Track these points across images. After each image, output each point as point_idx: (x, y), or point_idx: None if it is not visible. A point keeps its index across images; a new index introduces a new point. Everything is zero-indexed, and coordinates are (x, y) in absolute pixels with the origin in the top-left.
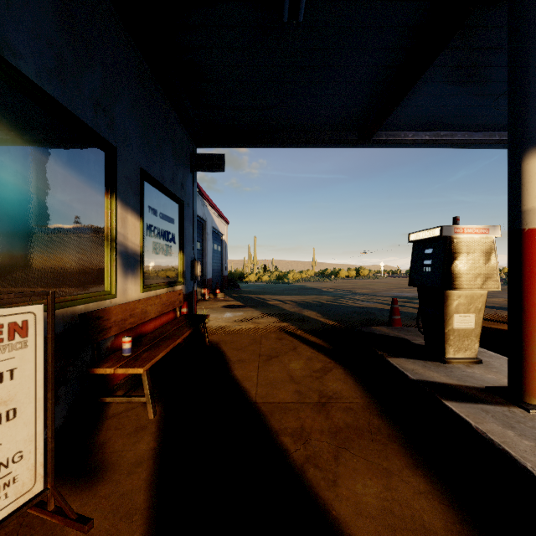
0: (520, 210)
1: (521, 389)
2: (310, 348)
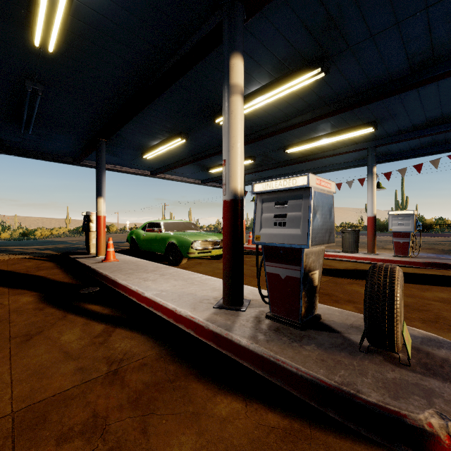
0: (97, 211)
1: (97, 253)
2: (38, 260)
